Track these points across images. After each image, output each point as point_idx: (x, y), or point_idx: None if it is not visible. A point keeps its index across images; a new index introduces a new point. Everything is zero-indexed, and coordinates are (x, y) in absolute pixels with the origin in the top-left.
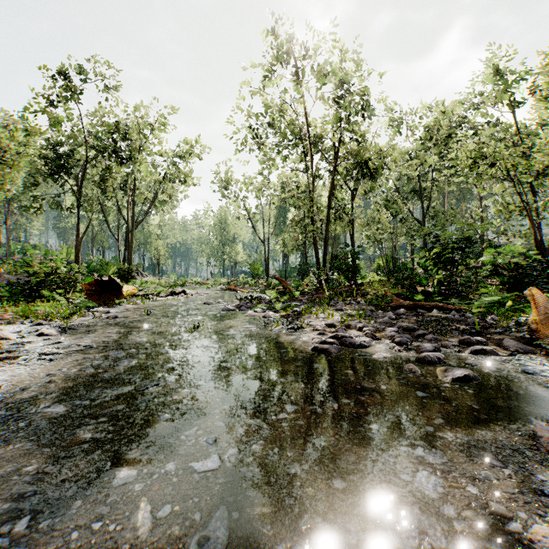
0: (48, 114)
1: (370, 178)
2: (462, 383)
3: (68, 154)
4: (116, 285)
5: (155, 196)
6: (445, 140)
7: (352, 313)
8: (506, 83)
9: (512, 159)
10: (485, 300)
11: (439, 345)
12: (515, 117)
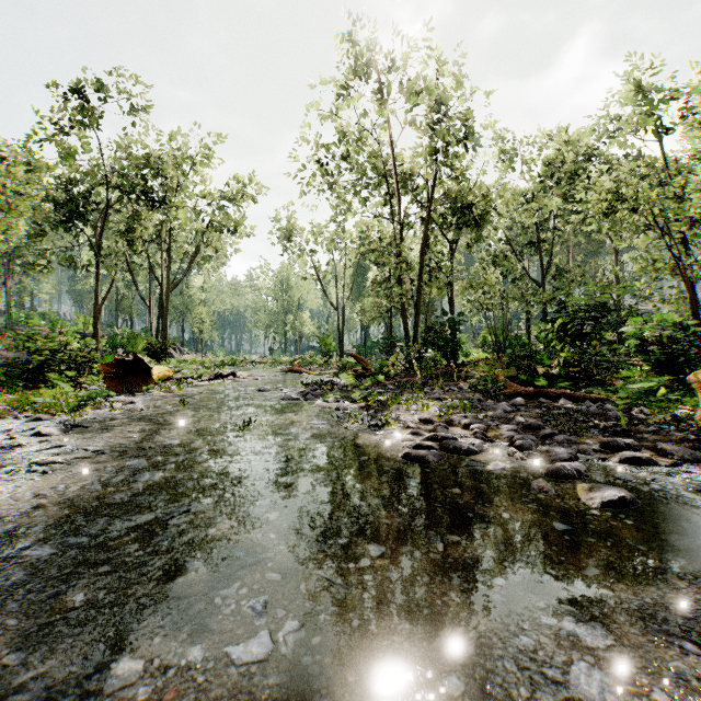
0: (57, 144)
1: (474, 227)
2: (616, 508)
3: (84, 196)
4: (143, 366)
5: (197, 251)
6: (571, 177)
7: (453, 404)
8: (651, 104)
9: (662, 201)
10: (633, 388)
11: (575, 450)
12: (661, 147)
